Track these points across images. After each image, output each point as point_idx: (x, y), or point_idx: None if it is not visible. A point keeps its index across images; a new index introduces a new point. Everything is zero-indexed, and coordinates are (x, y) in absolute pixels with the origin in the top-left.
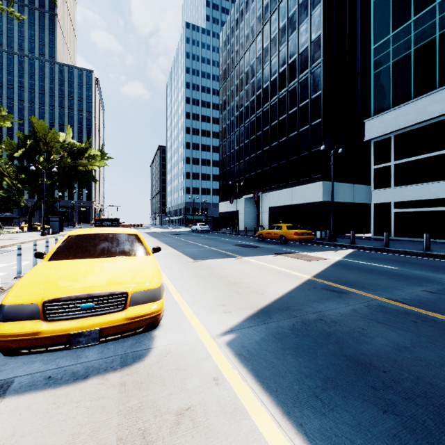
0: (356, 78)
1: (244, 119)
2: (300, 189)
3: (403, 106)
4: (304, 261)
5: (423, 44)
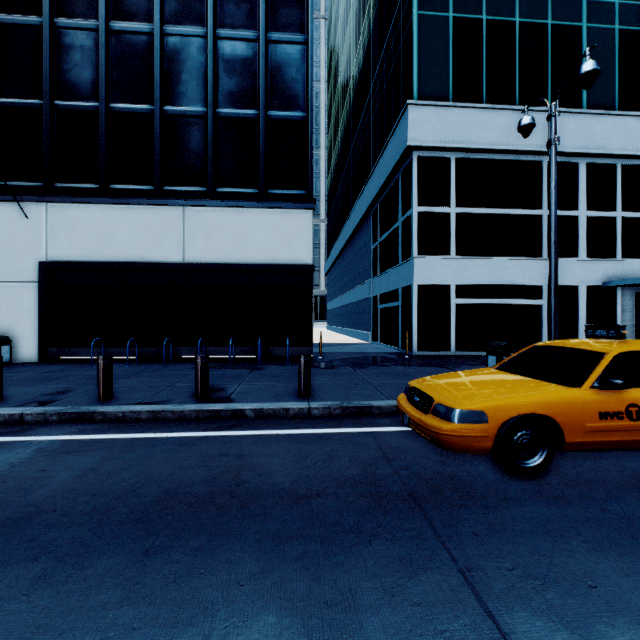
0: None
1: None
2: (226, 218)
3: (479, 109)
4: None
5: (499, 21)
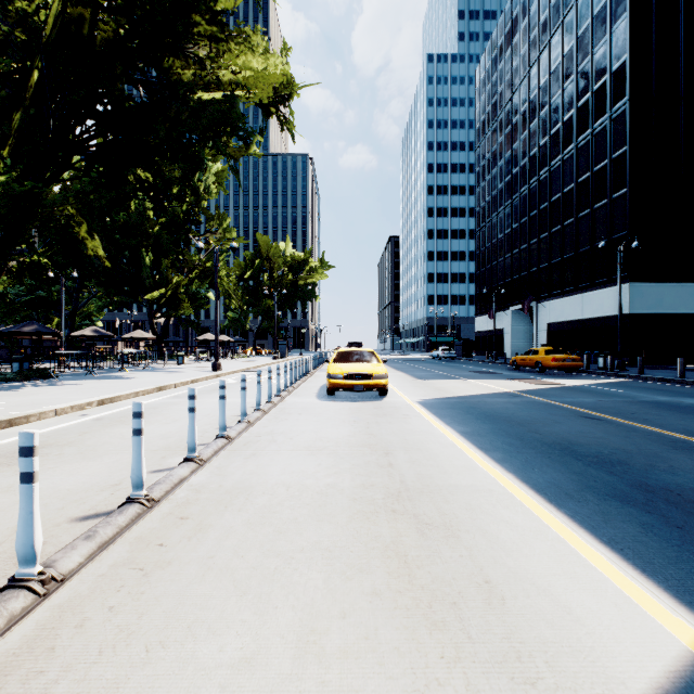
0: None
1: (511, 193)
2: (595, 296)
3: None
4: (530, 384)
5: None
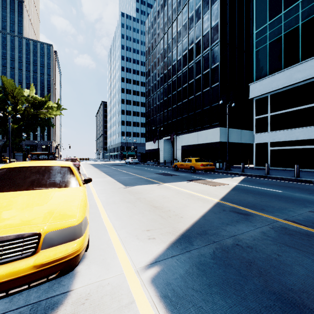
0: (242, 55)
1: (163, 82)
2: (204, 133)
3: (276, 74)
4: (210, 186)
5: (290, 30)
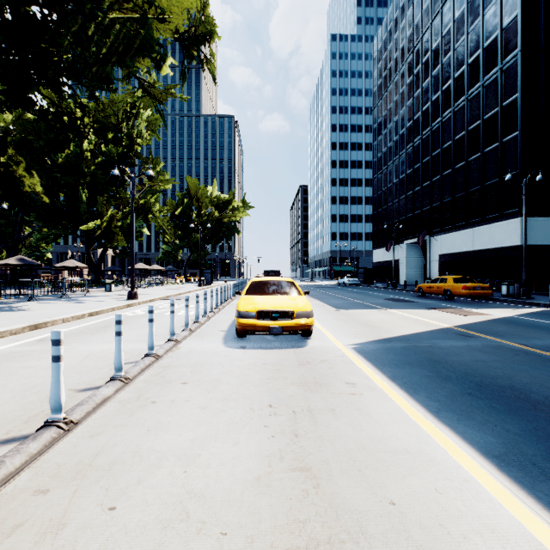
0: None
1: (405, 143)
2: (485, 229)
3: None
4: (458, 315)
5: None
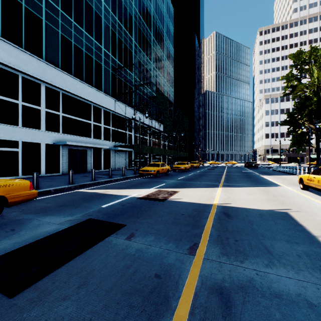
0: None
1: None
2: None
3: None
4: (181, 191)
5: None
